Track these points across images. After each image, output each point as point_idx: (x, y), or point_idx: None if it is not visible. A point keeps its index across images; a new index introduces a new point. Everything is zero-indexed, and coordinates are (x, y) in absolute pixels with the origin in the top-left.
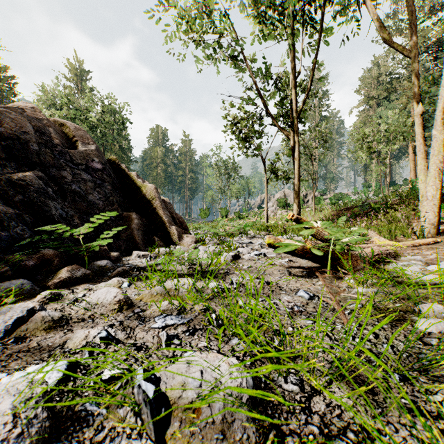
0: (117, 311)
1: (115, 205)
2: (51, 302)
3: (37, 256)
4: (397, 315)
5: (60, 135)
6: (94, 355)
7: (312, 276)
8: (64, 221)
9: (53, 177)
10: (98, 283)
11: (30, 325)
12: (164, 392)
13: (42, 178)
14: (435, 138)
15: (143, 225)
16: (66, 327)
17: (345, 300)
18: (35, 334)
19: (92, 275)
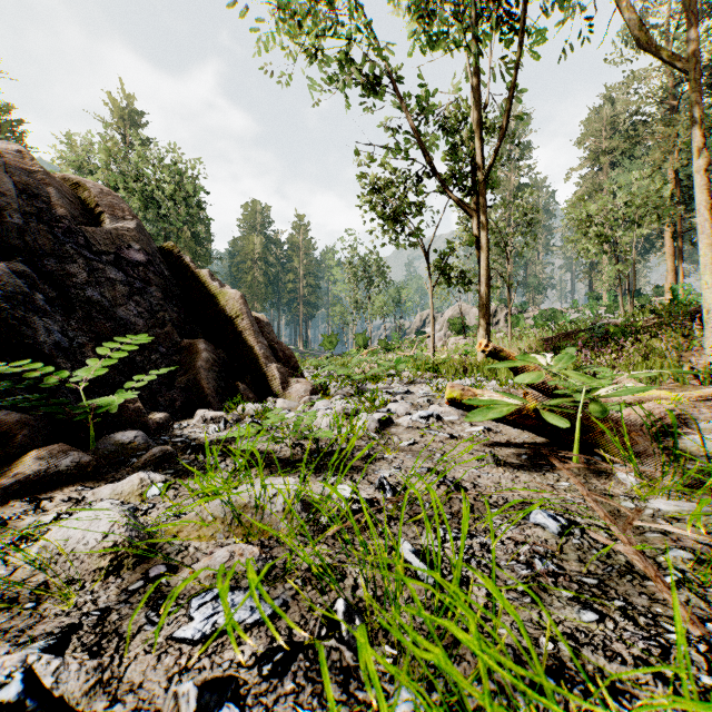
0: (107, 573)
1: (168, 325)
2: None
3: None
4: None
5: (69, 202)
6: None
7: (542, 466)
8: (64, 355)
9: (49, 274)
10: (103, 483)
11: None
12: None
13: (26, 275)
14: None
15: (219, 362)
16: None
17: (640, 533)
18: None
19: (95, 466)
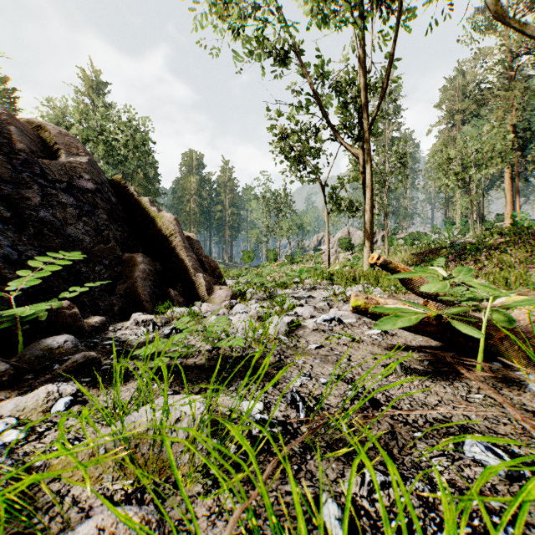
0: None
1: (111, 242)
2: None
3: None
4: None
5: (30, 139)
6: None
7: (448, 373)
8: (12, 266)
9: (5, 197)
10: (16, 393)
11: None
12: None
13: None
14: None
15: (155, 273)
16: None
17: None
18: None
19: (12, 374)
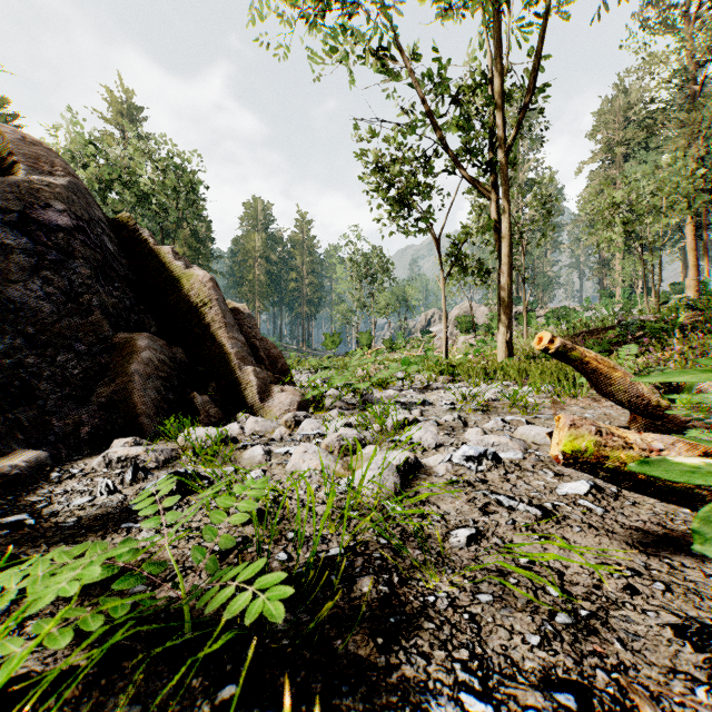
0: None
1: (95, 313)
2: None
3: None
4: None
5: None
6: None
7: None
8: None
9: None
10: None
11: None
12: None
13: None
14: None
15: (172, 365)
16: None
17: None
18: None
19: None
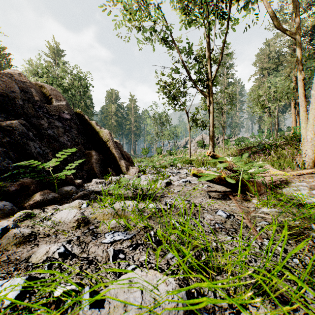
0: (76, 228)
1: (80, 145)
2: (25, 219)
3: (18, 183)
4: (298, 231)
5: (39, 94)
6: (52, 269)
7: (226, 198)
8: (41, 157)
9: (33, 124)
10: (64, 204)
11: (4, 240)
12: (108, 312)
13: (25, 125)
14: (313, 96)
15: (100, 160)
16: (33, 241)
17: (254, 218)
18: (7, 248)
19: (60, 198)
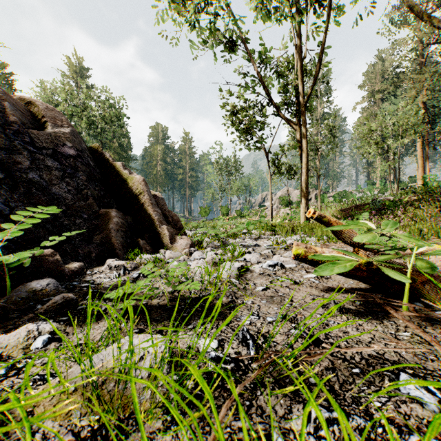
0: None
1: (90, 199)
2: None
3: None
4: None
5: (22, 113)
6: None
7: (377, 313)
8: (5, 220)
9: None
10: (2, 331)
11: None
12: None
13: None
14: None
15: (126, 225)
16: None
17: None
18: None
19: None
